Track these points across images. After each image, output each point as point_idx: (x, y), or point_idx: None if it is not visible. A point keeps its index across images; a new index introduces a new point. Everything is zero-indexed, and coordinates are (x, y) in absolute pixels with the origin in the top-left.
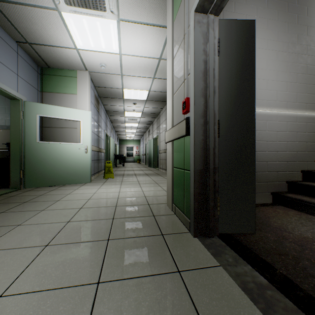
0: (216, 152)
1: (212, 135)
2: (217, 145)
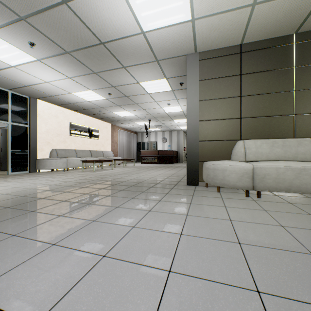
0: (1, 154)
1: (0, 151)
2: (1, 153)
